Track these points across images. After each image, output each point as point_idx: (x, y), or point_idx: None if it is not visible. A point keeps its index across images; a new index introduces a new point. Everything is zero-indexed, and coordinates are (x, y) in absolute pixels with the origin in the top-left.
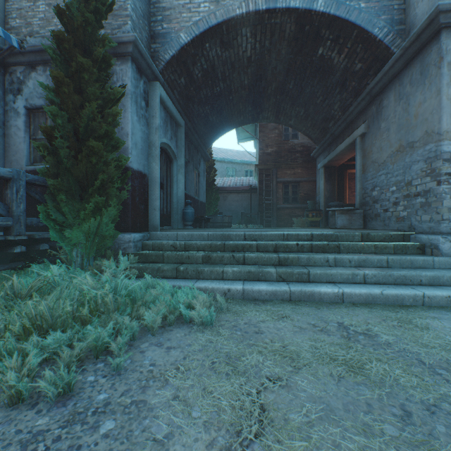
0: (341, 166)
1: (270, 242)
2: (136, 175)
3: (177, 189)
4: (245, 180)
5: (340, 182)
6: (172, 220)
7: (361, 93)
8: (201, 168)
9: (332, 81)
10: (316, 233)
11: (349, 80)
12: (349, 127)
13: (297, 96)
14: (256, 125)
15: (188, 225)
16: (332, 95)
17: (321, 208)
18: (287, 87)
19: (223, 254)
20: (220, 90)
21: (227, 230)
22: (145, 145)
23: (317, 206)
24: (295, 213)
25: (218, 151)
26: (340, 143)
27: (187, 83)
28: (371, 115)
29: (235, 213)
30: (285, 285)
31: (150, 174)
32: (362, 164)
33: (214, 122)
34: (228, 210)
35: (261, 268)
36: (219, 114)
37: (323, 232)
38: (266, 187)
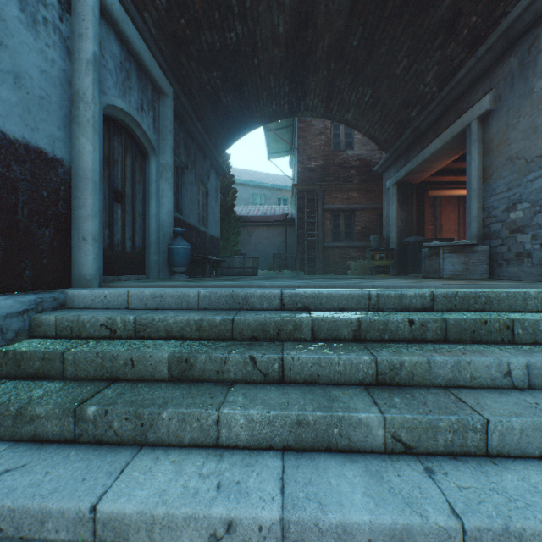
0: (420, 184)
1: (341, 313)
2: (18, 153)
3: (158, 208)
4: (278, 209)
5: (419, 207)
6: (147, 264)
7: (487, 37)
8: (212, 185)
9: (432, 21)
10: (443, 293)
11: (465, 14)
12: (449, 112)
13: (364, 63)
14: (293, 131)
15: (178, 273)
16: (425, 53)
17: (392, 246)
18: (349, 43)
19: (226, 355)
20: (238, 41)
21: (243, 283)
22: (58, 94)
23: (384, 244)
24: (349, 255)
25: (242, 173)
26: (429, 142)
27: (172, 5)
28: (505, 75)
29: (263, 255)
30: (428, 484)
31: (74, 162)
32: (482, 167)
33: (230, 108)
34: (255, 250)
35: (335, 403)
36: (237, 93)
37: (457, 291)
38: (308, 216)
